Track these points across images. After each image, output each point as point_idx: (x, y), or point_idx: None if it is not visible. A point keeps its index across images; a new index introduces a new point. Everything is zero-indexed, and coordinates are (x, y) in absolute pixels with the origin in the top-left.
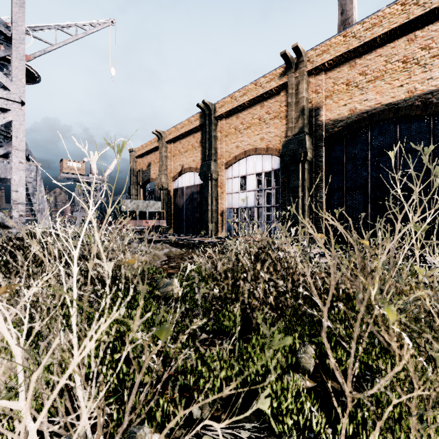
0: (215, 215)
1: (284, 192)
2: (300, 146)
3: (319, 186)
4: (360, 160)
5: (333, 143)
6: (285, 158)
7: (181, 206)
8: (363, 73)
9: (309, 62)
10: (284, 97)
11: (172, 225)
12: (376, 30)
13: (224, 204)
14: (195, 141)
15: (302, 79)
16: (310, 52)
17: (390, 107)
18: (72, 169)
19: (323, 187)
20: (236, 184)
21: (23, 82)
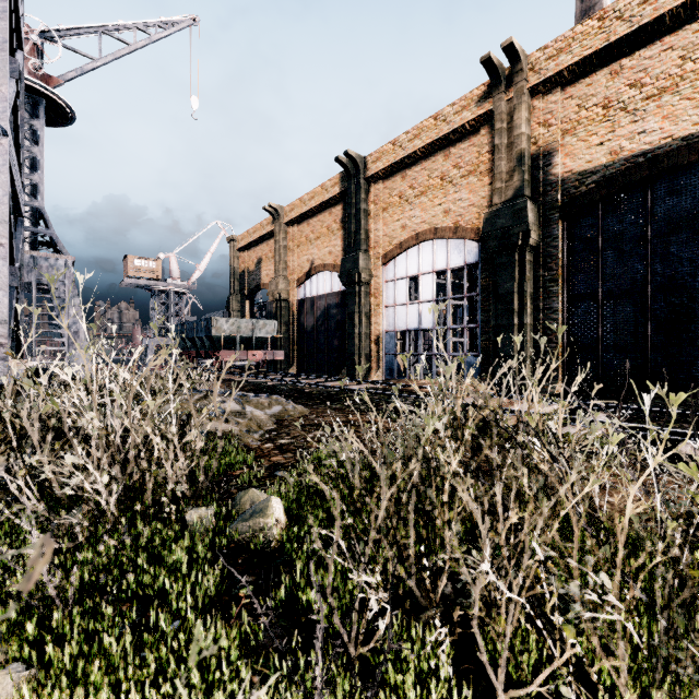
0: (366, 342)
1: (486, 302)
2: (517, 221)
3: (551, 291)
4: (630, 242)
5: (578, 213)
6: (489, 242)
7: (310, 327)
8: (636, 84)
9: (533, 71)
10: (486, 136)
11: (295, 359)
12: (663, 1)
13: (381, 325)
14: (332, 221)
15: (519, 103)
16: (534, 54)
17: (692, 142)
18: (141, 270)
19: (559, 293)
20: (401, 290)
21: (4, 92)
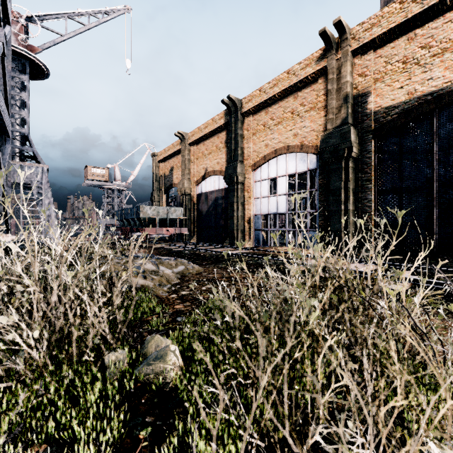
0: (242, 222)
1: (322, 195)
2: (343, 140)
3: (366, 187)
4: (422, 154)
5: (385, 134)
6: (324, 155)
7: (204, 212)
8: (426, 46)
9: (354, 39)
10: (322, 84)
11: (195, 233)
12: None
13: (252, 210)
14: (219, 142)
15: (345, 61)
16: (355, 27)
17: None
18: (96, 175)
19: (372, 189)
20: (265, 187)
21: None
